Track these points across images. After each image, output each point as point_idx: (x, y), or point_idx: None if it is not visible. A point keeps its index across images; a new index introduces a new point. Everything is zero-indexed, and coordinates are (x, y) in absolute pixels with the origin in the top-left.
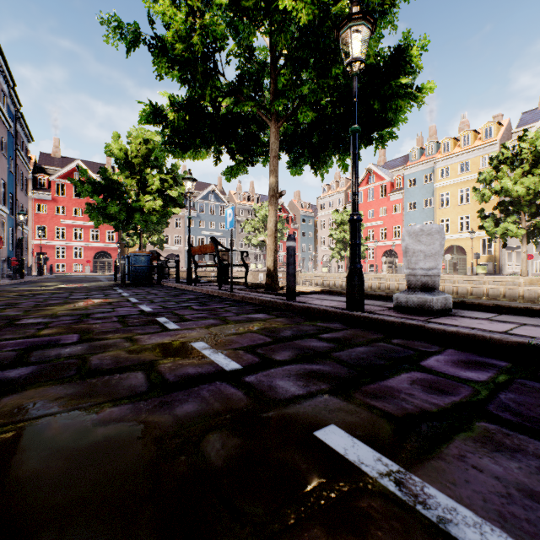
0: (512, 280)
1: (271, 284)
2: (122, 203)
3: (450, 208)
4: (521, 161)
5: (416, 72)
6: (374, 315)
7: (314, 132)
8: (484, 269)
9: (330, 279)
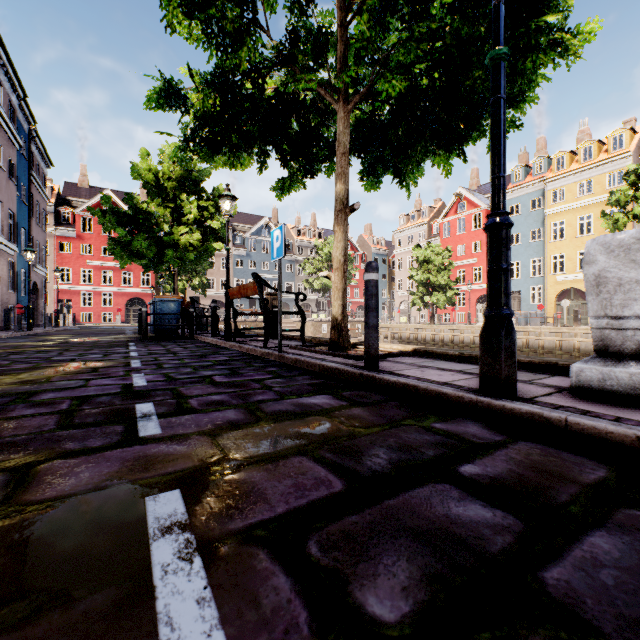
0: None
1: (338, 341)
2: (152, 237)
3: (565, 241)
4: None
5: (565, 11)
6: (555, 413)
7: (400, 120)
8: None
9: (410, 331)
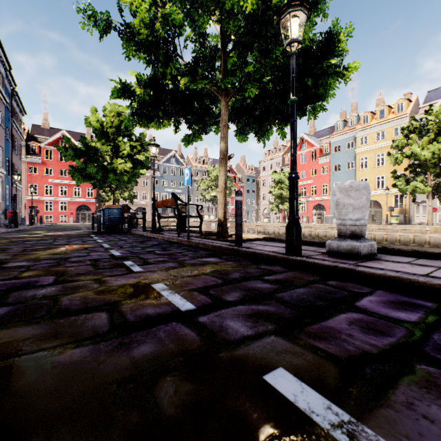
0: (420, 229)
1: (221, 232)
2: (99, 165)
3: (368, 170)
4: (427, 131)
5: (343, 55)
6: (310, 260)
7: (257, 106)
8: (397, 220)
9: (270, 228)
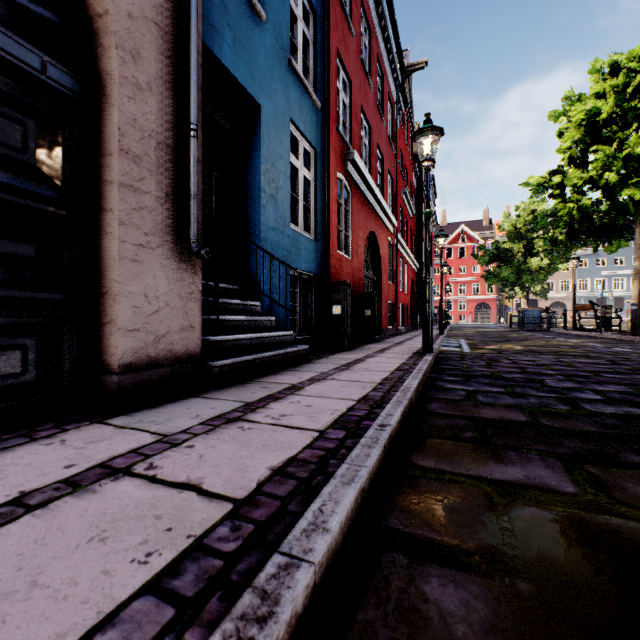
0: None
1: None
2: (512, 268)
3: None
4: None
5: None
6: None
7: None
8: None
9: None
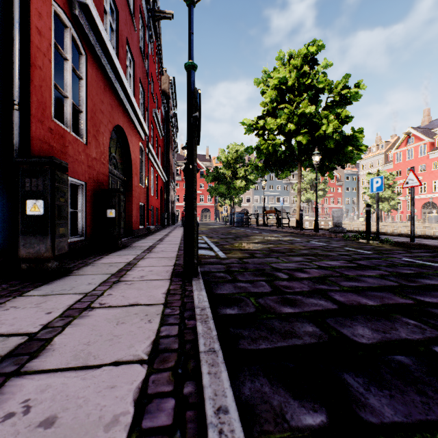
0: None
1: (298, 226)
2: (226, 185)
3: None
4: None
5: (359, 140)
6: (317, 232)
7: None
8: None
9: (364, 227)
